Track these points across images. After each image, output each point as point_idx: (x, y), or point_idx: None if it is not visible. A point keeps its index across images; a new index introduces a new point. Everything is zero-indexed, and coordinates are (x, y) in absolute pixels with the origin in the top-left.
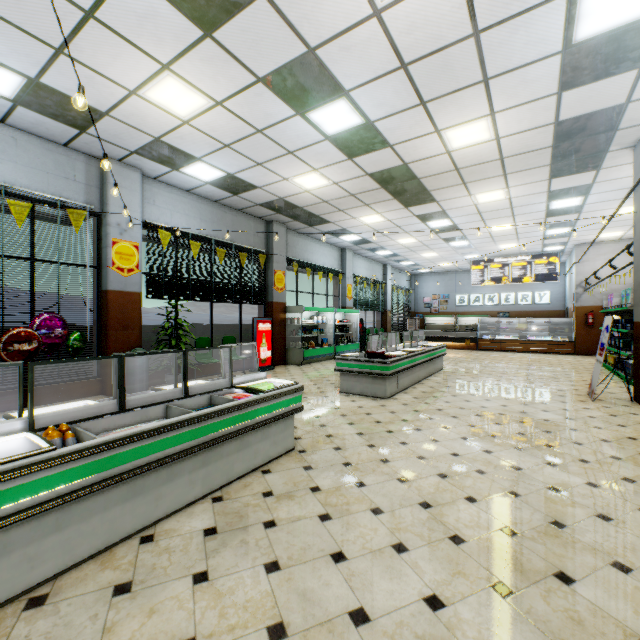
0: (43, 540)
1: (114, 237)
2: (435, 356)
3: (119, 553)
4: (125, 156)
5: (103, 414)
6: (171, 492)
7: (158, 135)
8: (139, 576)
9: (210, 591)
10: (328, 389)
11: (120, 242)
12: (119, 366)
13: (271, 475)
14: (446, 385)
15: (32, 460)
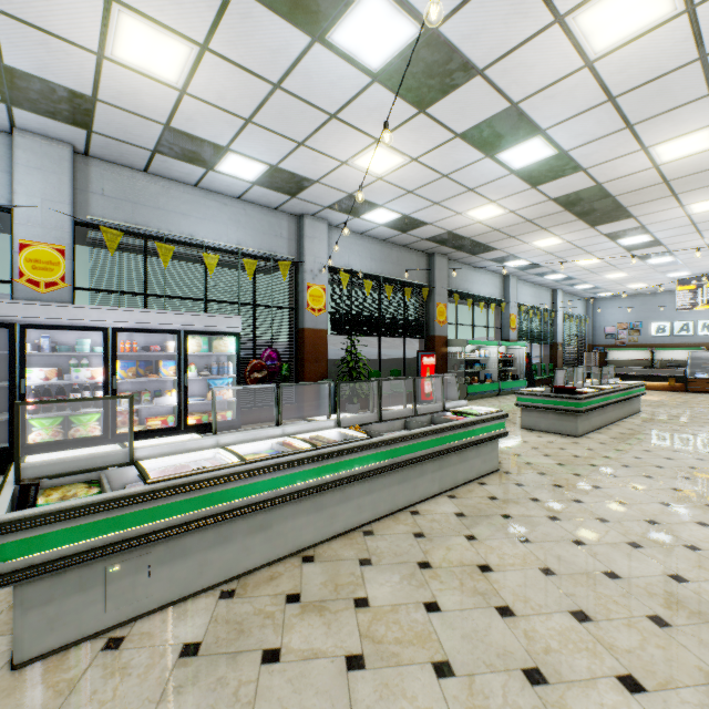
0: (364, 497)
1: (308, 282)
2: (631, 395)
3: (401, 517)
4: (318, 211)
5: (371, 422)
6: (421, 484)
7: (352, 191)
8: (425, 531)
9: (483, 545)
10: (506, 424)
11: (312, 286)
12: (378, 387)
13: (488, 486)
14: (649, 428)
15: (364, 442)
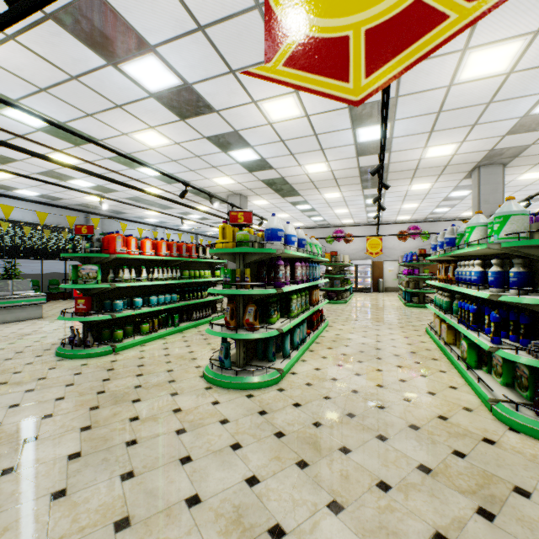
0: None
1: None
2: None
3: None
4: None
5: None
6: None
7: None
8: None
9: None
10: None
11: None
12: None
13: (23, 322)
14: None
15: None
